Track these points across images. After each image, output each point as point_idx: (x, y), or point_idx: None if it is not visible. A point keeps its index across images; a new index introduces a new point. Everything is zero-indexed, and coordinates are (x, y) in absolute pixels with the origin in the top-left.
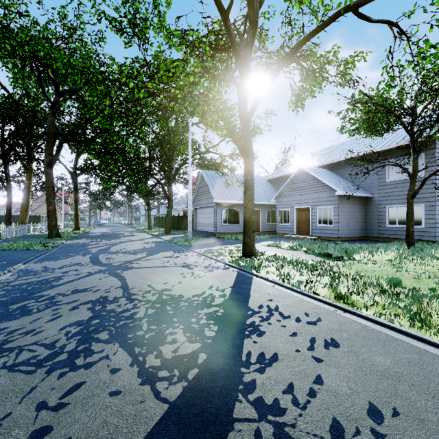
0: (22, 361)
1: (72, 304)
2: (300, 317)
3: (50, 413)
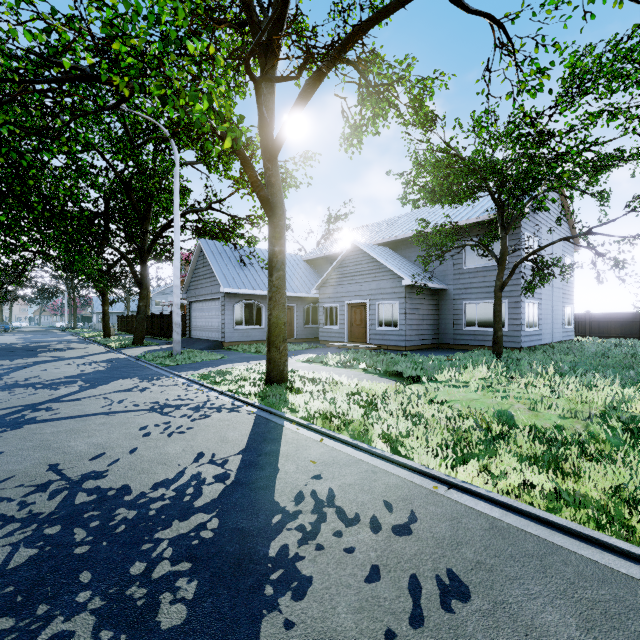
0: None
1: None
2: (378, 515)
3: None
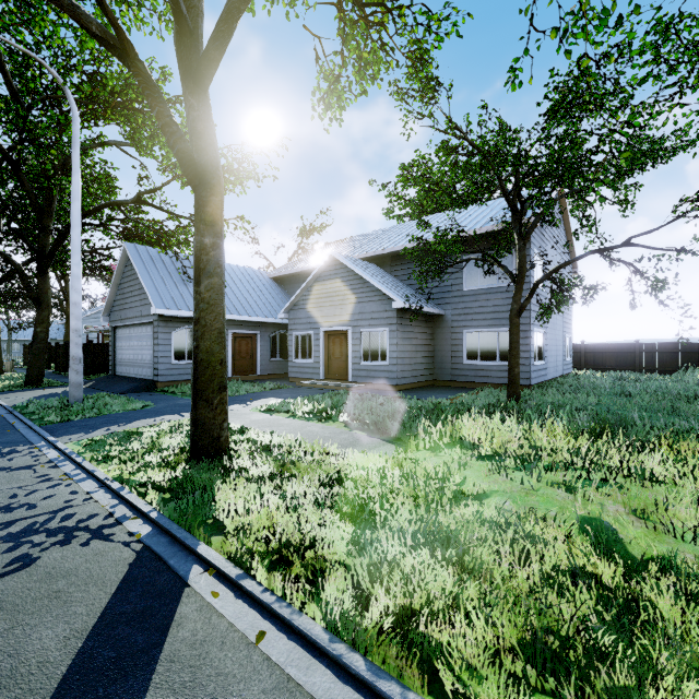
0: None
1: None
2: None
3: None
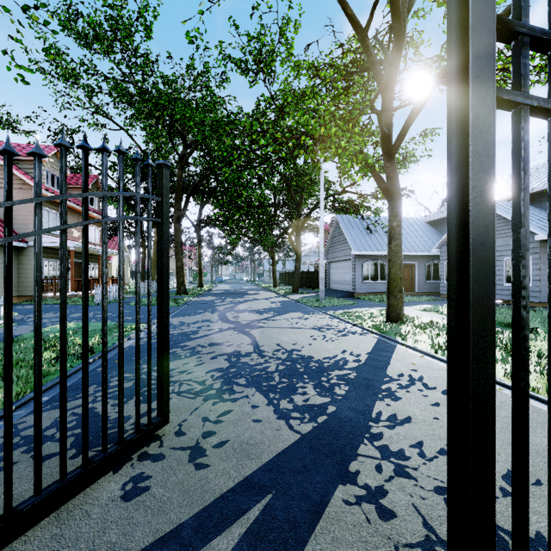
0: (184, 390)
1: (211, 355)
2: None
3: (212, 424)
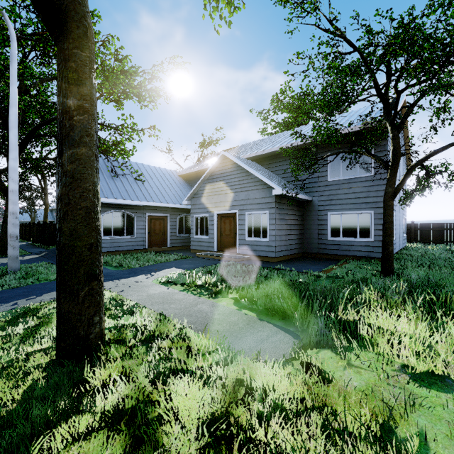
0: None
1: None
2: None
3: None
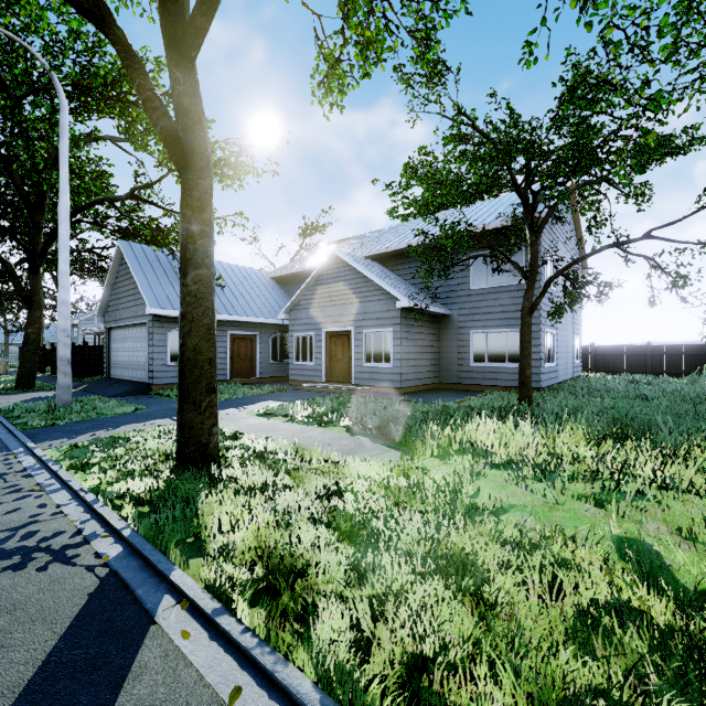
0: None
1: None
2: None
3: None
